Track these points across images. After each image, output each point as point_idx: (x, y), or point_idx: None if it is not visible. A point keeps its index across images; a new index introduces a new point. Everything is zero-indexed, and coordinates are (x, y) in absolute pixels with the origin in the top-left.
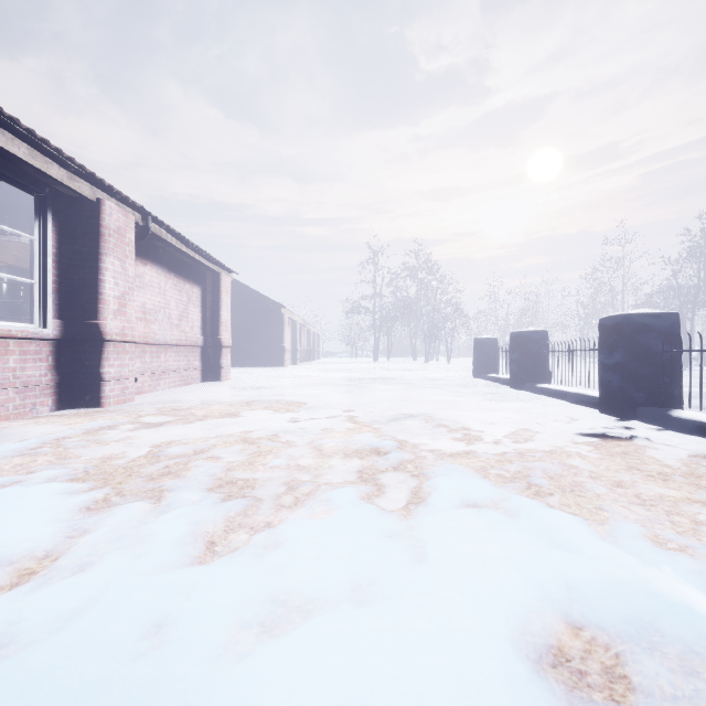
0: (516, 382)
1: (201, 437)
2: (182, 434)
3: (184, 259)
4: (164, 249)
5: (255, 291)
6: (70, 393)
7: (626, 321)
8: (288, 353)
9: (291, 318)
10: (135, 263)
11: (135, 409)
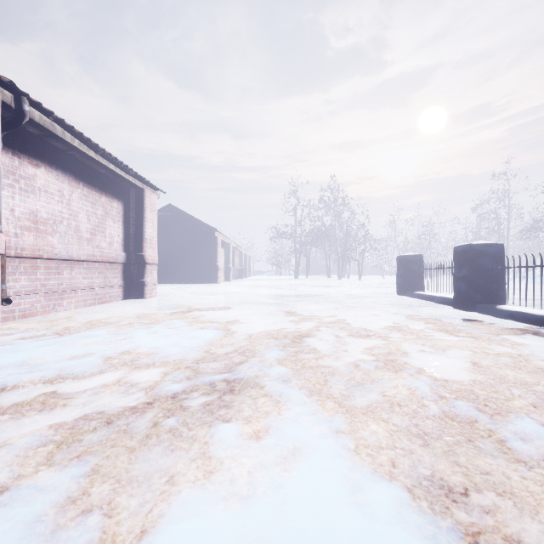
0: (466, 302)
1: None
2: None
3: (99, 170)
4: (69, 154)
5: (191, 217)
6: None
7: None
8: (222, 271)
9: (225, 241)
10: (18, 160)
11: None
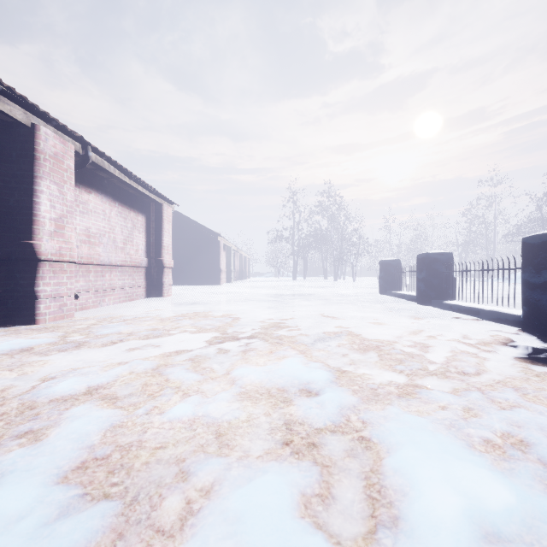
0: (424, 298)
1: (109, 364)
2: (93, 358)
3: (129, 191)
4: (109, 180)
5: (196, 223)
6: (5, 310)
7: None
8: (224, 273)
9: (226, 245)
10: (78, 190)
11: (66, 326)
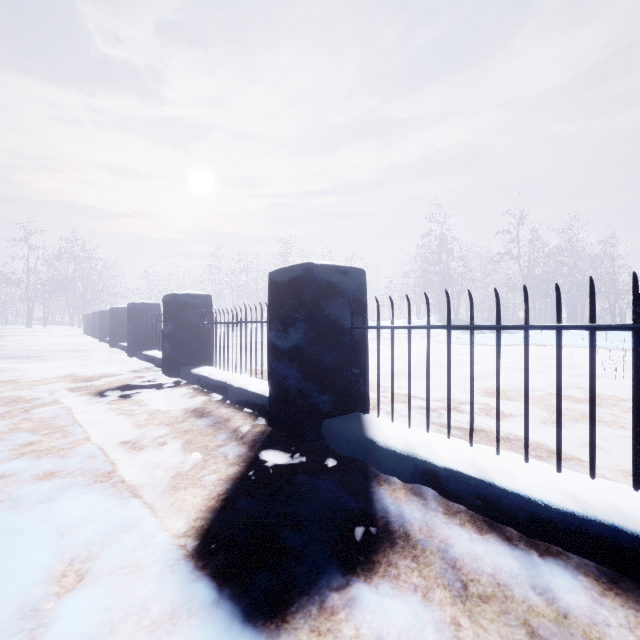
0: (87, 332)
1: None
2: None
3: None
4: None
5: None
6: None
7: (94, 313)
8: None
9: None
10: None
11: None
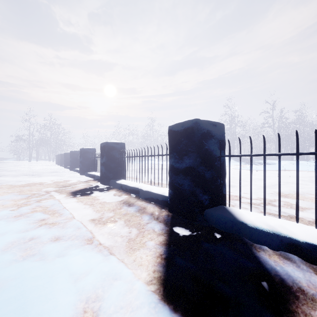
0: (58, 164)
1: None
2: None
3: None
4: None
5: None
6: None
7: (61, 154)
8: None
9: None
10: None
11: None
